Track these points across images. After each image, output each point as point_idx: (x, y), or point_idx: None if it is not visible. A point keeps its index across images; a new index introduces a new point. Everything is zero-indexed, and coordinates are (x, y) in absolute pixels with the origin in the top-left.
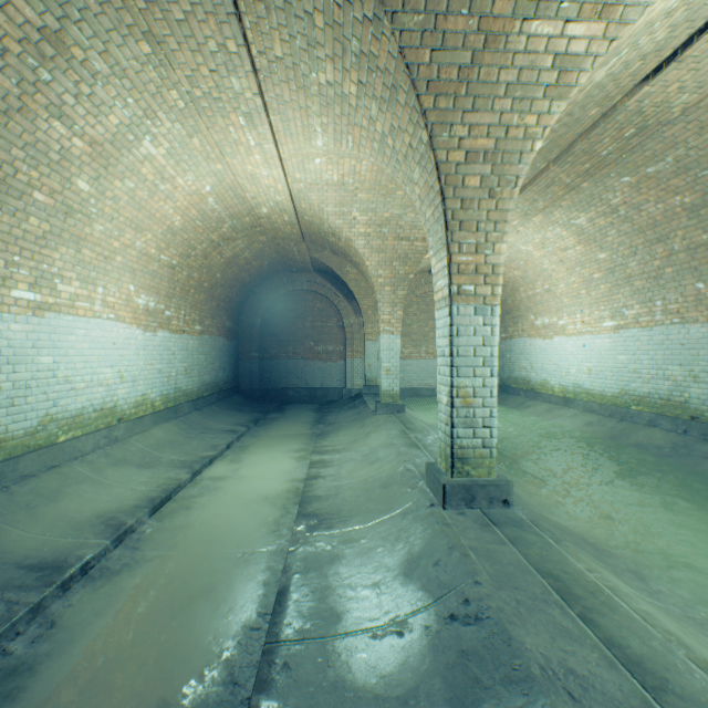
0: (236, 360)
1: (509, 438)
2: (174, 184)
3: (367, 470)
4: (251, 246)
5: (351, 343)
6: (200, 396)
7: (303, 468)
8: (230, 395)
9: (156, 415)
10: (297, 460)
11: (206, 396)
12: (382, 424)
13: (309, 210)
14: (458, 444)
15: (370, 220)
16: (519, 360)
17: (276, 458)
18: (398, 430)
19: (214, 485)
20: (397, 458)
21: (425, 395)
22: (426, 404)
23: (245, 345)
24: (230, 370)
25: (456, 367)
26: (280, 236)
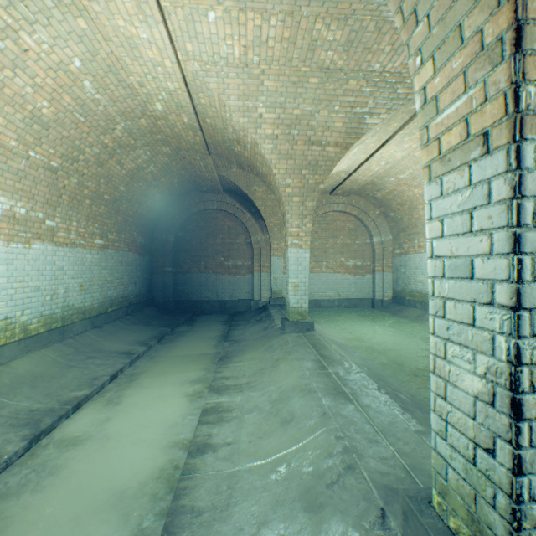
0: (150, 274)
1: (426, 359)
2: (18, 42)
3: (278, 441)
4: (156, 158)
5: (258, 258)
6: (103, 312)
7: (194, 416)
8: (142, 308)
9: (27, 341)
10: (189, 400)
11: (109, 312)
12: (292, 349)
13: (209, 108)
14: (533, 516)
15: (277, 119)
16: (415, 274)
17: (164, 396)
18: (313, 361)
19: (55, 459)
20: (323, 427)
21: (326, 306)
22: (327, 314)
23: (158, 260)
24: (143, 283)
25: (529, 311)
26: (183, 146)
